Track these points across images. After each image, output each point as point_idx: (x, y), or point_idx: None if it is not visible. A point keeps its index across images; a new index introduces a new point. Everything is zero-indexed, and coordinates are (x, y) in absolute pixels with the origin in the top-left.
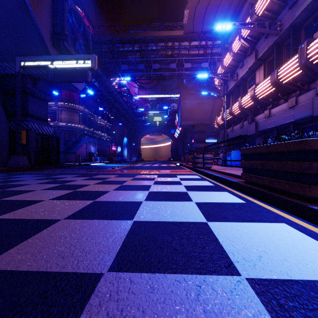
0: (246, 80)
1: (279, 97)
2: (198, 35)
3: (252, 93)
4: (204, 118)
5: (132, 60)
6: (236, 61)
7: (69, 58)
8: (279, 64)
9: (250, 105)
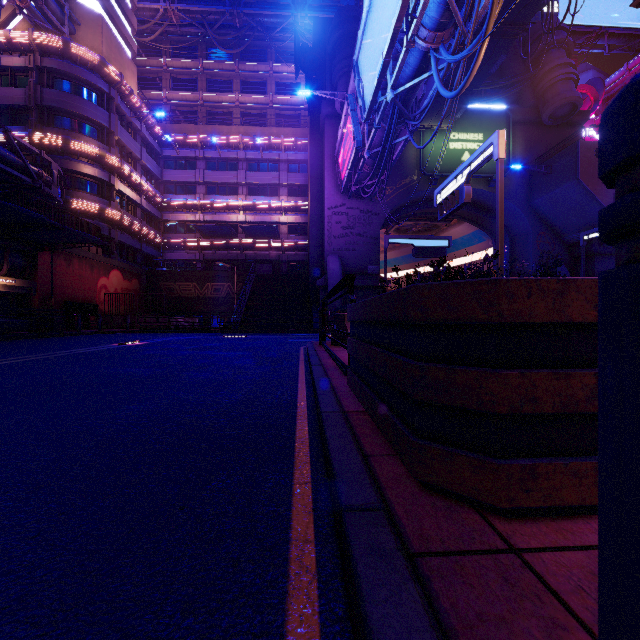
0: None
1: None
2: None
3: None
4: None
5: None
6: None
7: None
8: None
9: None
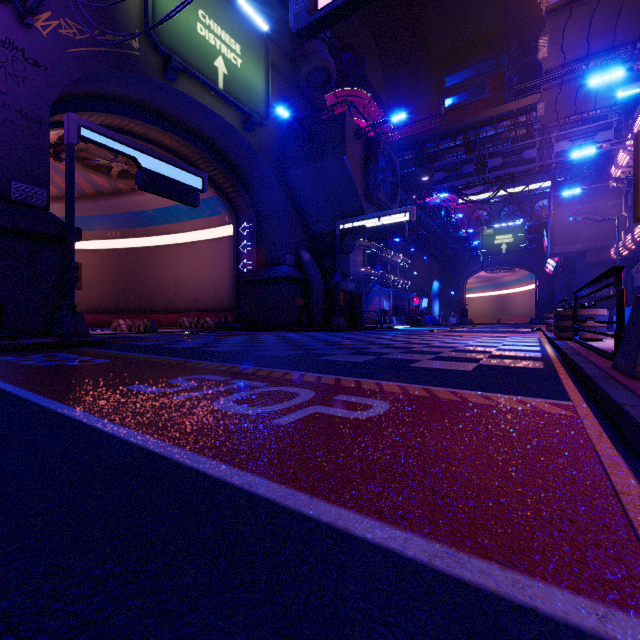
0: None
1: None
2: None
3: None
4: (611, 234)
5: (452, 162)
6: None
7: (386, 214)
8: None
9: None
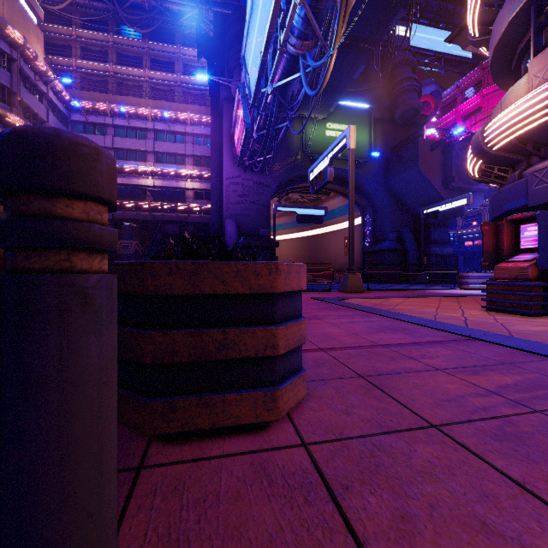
0: None
1: None
2: None
3: None
4: None
5: None
6: None
7: (451, 201)
8: None
9: None
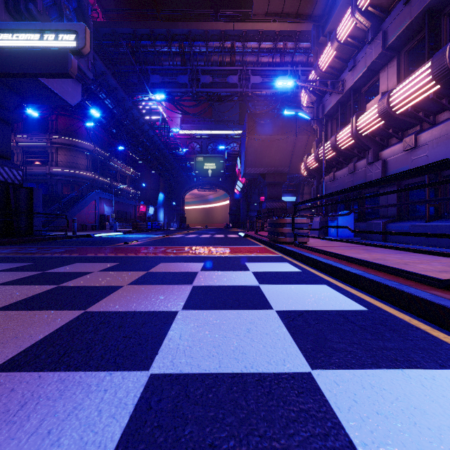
0: (359, 92)
1: (444, 107)
2: (273, 31)
3: (383, 103)
4: (281, 163)
5: (169, 69)
6: (341, 60)
7: (31, 28)
8: (434, 50)
9: (374, 129)
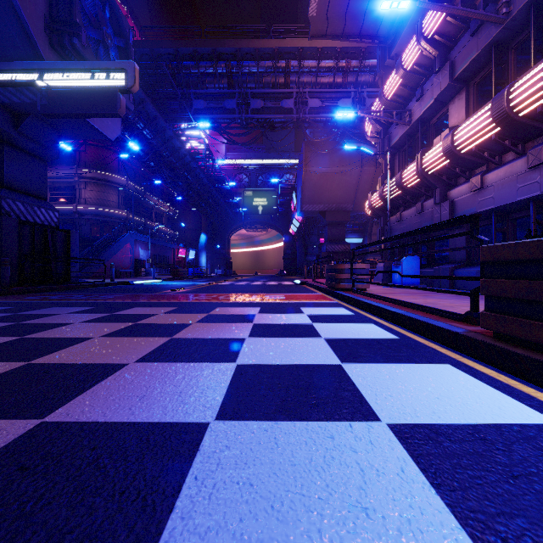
0: (428, 124)
1: (507, 148)
2: (334, 48)
3: (447, 141)
4: (344, 198)
5: (214, 92)
6: (408, 88)
7: (80, 67)
8: (502, 86)
9: (440, 168)
